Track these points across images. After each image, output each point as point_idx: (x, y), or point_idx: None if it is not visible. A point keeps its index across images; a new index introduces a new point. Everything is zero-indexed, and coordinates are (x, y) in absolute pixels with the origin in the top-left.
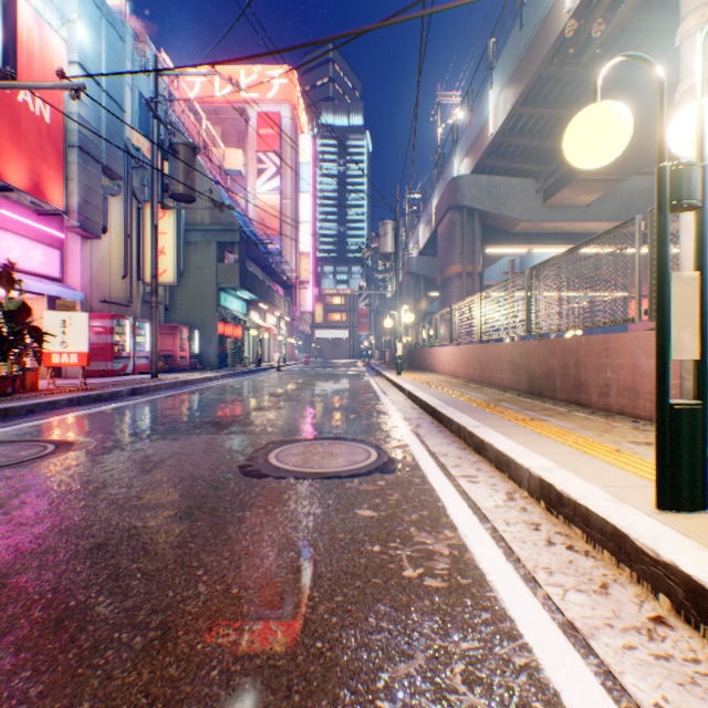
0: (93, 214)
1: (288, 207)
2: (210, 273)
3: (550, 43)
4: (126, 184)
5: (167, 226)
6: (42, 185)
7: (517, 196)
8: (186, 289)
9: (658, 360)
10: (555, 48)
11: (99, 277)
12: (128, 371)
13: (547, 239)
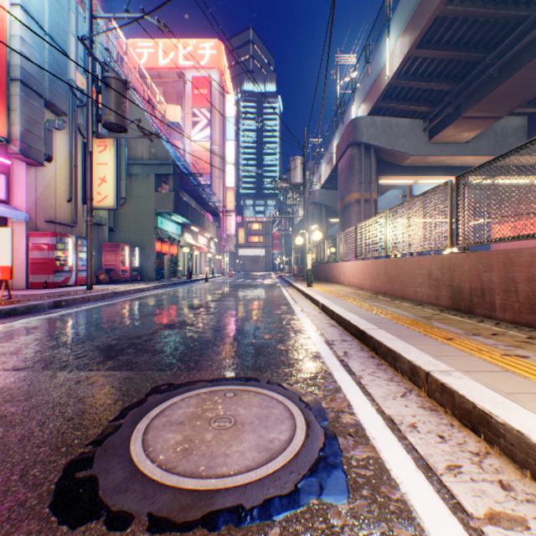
0: (36, 142)
1: (216, 151)
2: (149, 200)
3: None
4: (71, 120)
5: (108, 157)
6: None
7: (407, 134)
8: (128, 213)
9: None
10: None
11: (44, 200)
12: (70, 283)
13: (431, 171)
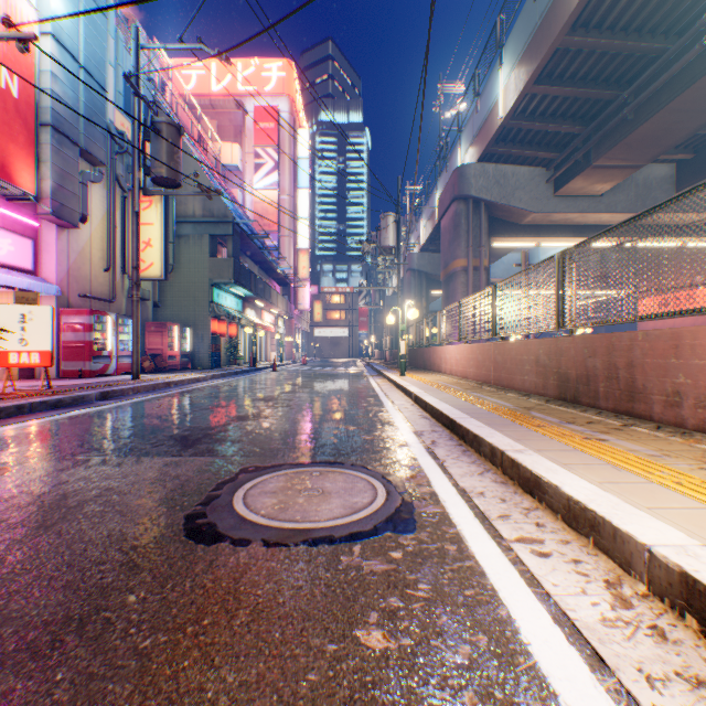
0: (69, 200)
1: (286, 203)
2: (202, 268)
3: (570, 9)
4: (109, 170)
5: (154, 216)
6: (8, 166)
7: (526, 185)
8: (177, 284)
9: None
10: (576, 14)
11: (77, 269)
12: (110, 371)
13: (557, 232)
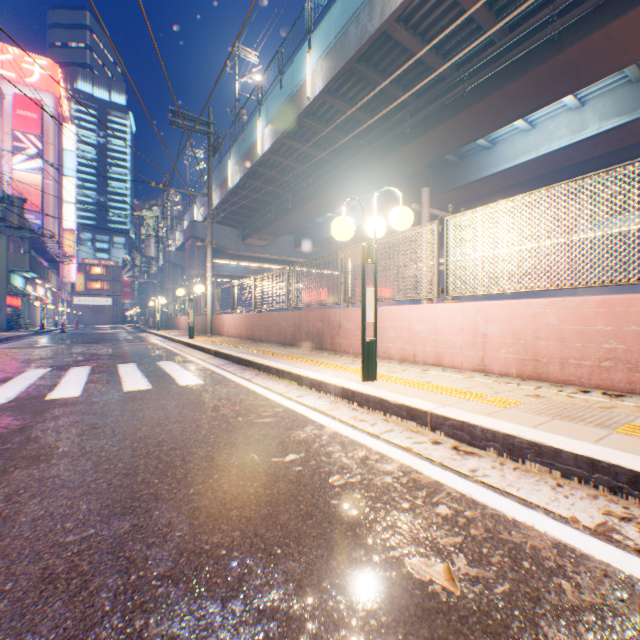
0: None
1: (51, 187)
2: (1, 259)
3: (227, 192)
4: None
5: None
6: None
7: (229, 236)
8: None
9: (189, 321)
10: (230, 194)
11: None
12: None
13: (247, 259)
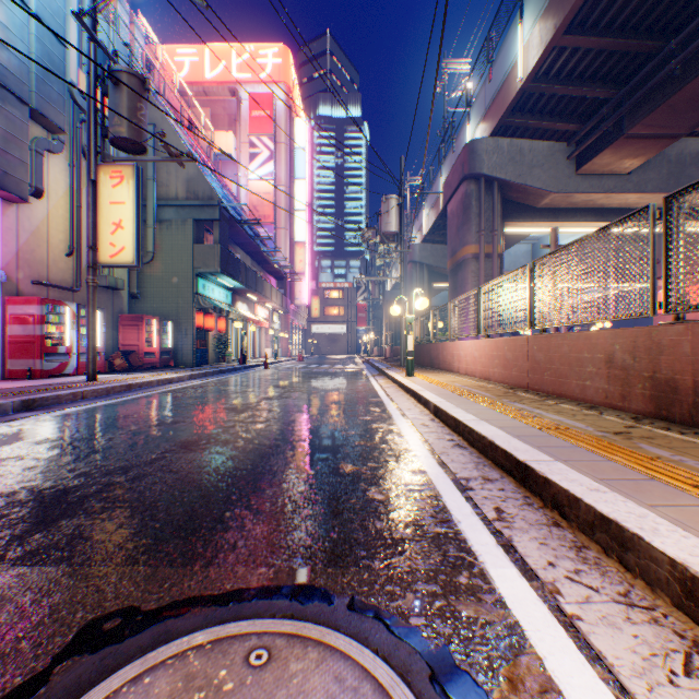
0: (15, 168)
1: (282, 194)
2: (186, 256)
3: None
4: (71, 140)
5: (125, 194)
6: None
7: (545, 162)
8: (158, 274)
9: None
10: None
11: (29, 252)
12: (68, 370)
13: (577, 215)
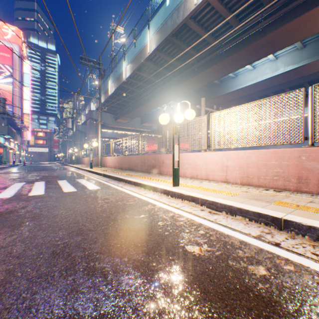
0: None
1: (17, 92)
2: None
3: (108, 96)
4: None
5: None
6: None
7: (109, 118)
8: None
9: (90, 160)
10: (109, 97)
11: None
12: None
13: (118, 129)
